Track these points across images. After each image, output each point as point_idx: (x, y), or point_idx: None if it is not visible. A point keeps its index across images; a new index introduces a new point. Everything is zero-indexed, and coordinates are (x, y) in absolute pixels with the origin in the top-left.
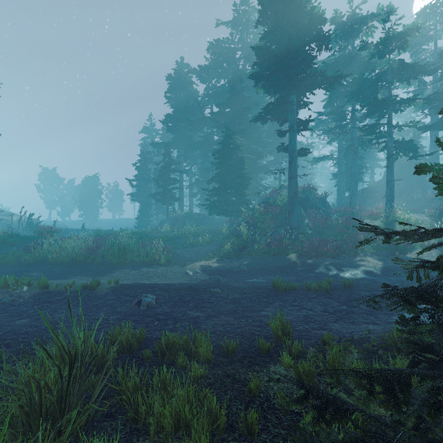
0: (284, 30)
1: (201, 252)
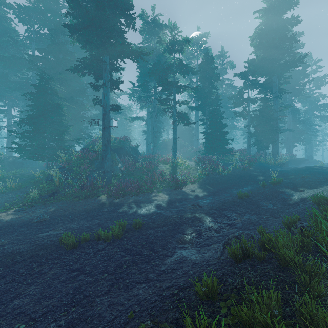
0: None
1: None
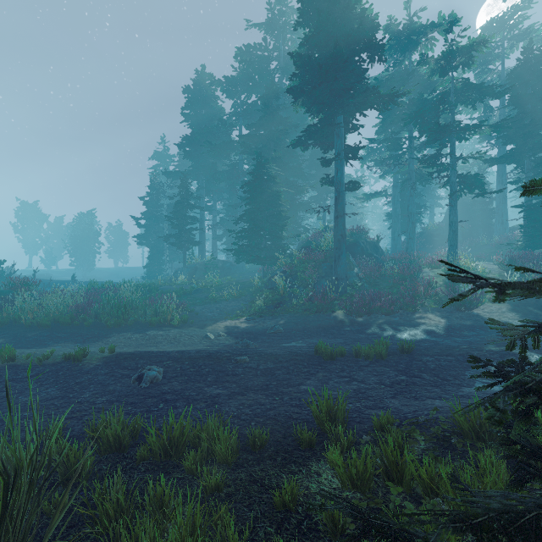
0: (329, 34)
1: (227, 309)
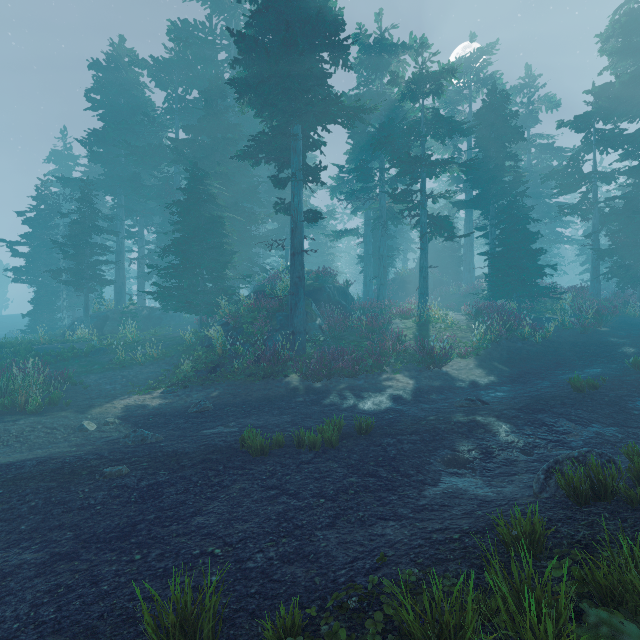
0: (281, 15)
1: (138, 377)
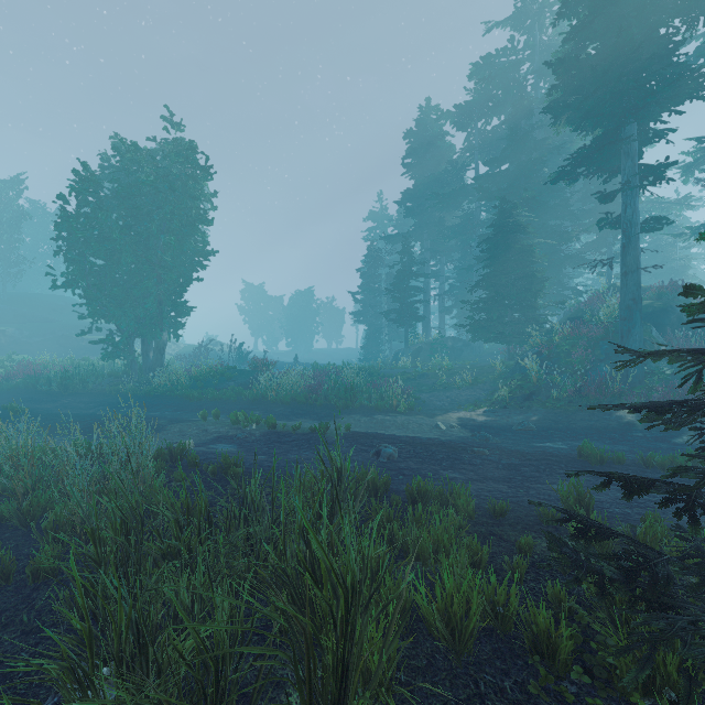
0: (609, 16)
1: (459, 398)
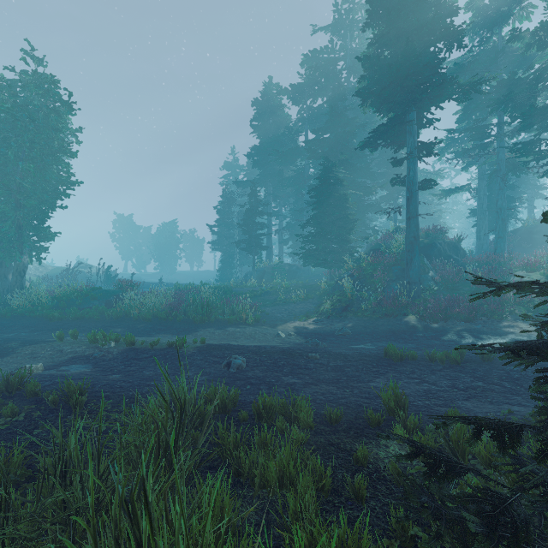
0: (400, 31)
1: (295, 311)
